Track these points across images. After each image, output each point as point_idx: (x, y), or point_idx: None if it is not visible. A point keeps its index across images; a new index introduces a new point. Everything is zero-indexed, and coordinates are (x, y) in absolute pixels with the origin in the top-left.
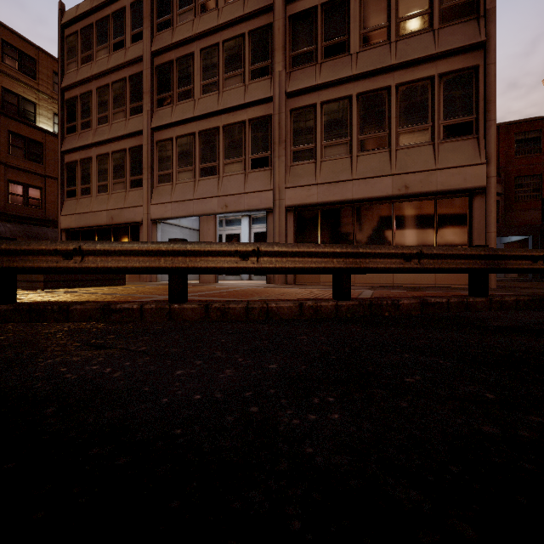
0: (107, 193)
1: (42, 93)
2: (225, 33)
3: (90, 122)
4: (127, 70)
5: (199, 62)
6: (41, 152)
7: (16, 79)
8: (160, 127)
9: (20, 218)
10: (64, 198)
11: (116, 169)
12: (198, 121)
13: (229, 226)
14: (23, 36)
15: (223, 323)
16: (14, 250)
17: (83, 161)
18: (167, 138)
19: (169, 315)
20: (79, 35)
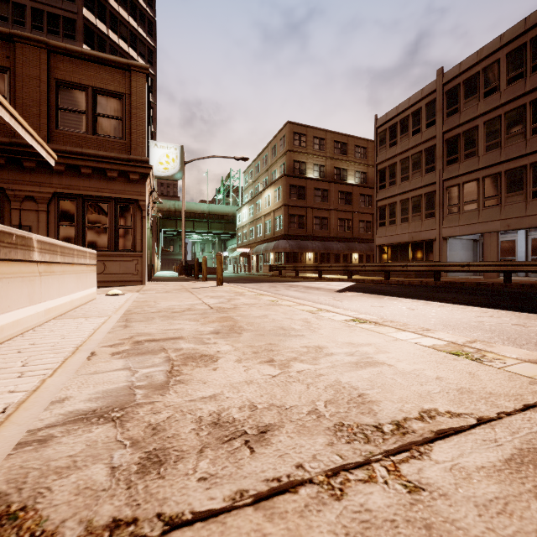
0: (407, 222)
1: (349, 162)
2: (506, 107)
3: (395, 181)
4: (422, 145)
5: (482, 131)
6: (351, 198)
7: (339, 159)
8: (449, 178)
9: (343, 239)
10: (377, 227)
11: (414, 207)
12: (481, 171)
13: (503, 235)
14: (342, 133)
15: (535, 289)
16: (444, 265)
17: (390, 205)
18: (455, 185)
19: (505, 287)
20: (387, 131)
